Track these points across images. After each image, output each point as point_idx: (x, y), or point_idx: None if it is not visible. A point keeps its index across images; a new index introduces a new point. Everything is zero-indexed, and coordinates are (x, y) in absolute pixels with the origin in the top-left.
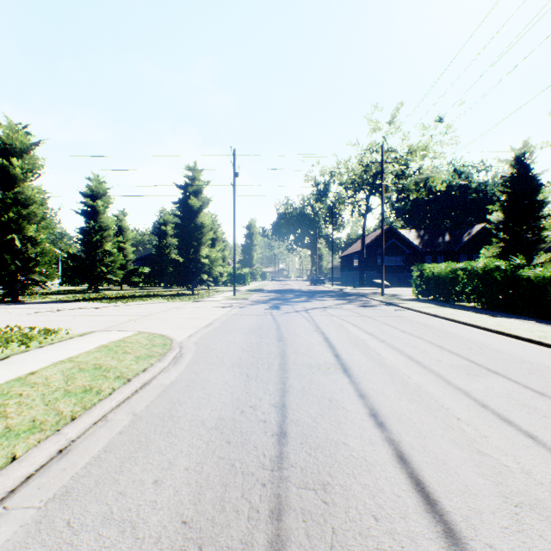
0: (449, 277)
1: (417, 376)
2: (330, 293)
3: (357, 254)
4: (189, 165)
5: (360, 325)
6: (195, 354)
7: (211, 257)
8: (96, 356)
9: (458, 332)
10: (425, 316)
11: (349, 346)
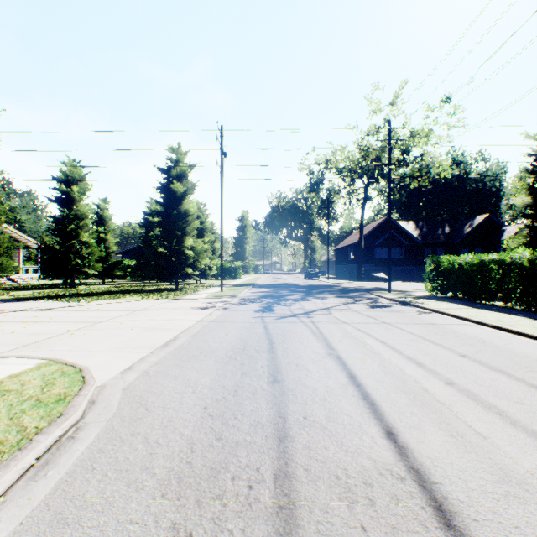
0: (478, 271)
1: None
2: (328, 288)
3: (354, 246)
4: (172, 146)
5: (389, 340)
6: (104, 428)
7: (196, 249)
8: None
9: None
10: (466, 323)
11: (400, 400)
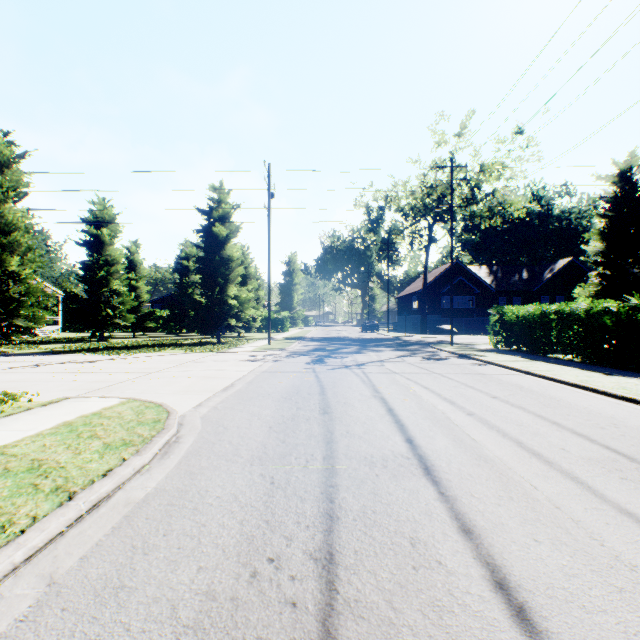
0: (540, 322)
1: (545, 484)
2: (386, 341)
3: (418, 294)
4: (214, 185)
5: (432, 386)
6: (198, 437)
7: (240, 298)
8: (44, 444)
9: (570, 399)
10: (515, 373)
11: (424, 423)
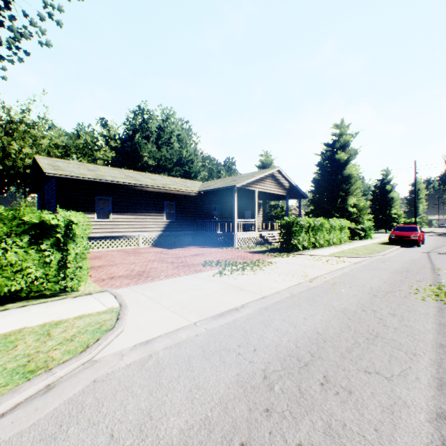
0: None
1: None
2: None
3: None
4: (384, 169)
5: None
6: None
7: (397, 214)
8: None
9: None
10: None
11: None
